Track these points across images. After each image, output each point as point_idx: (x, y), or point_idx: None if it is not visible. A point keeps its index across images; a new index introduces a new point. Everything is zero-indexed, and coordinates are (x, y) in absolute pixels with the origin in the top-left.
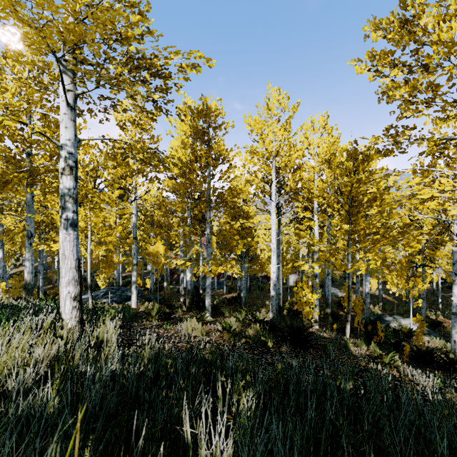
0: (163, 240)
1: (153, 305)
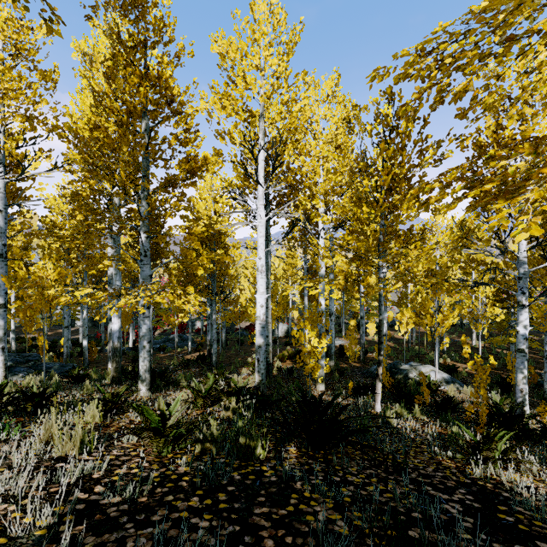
0: (54, 256)
1: (40, 380)
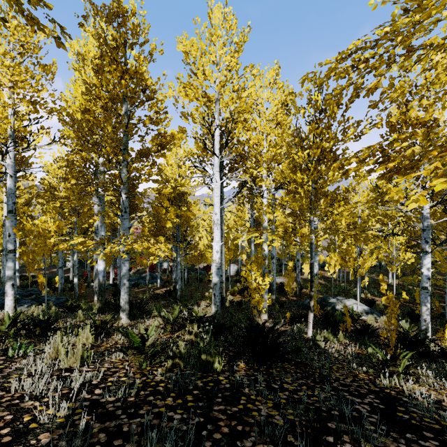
0: (53, 212)
1: (42, 309)
